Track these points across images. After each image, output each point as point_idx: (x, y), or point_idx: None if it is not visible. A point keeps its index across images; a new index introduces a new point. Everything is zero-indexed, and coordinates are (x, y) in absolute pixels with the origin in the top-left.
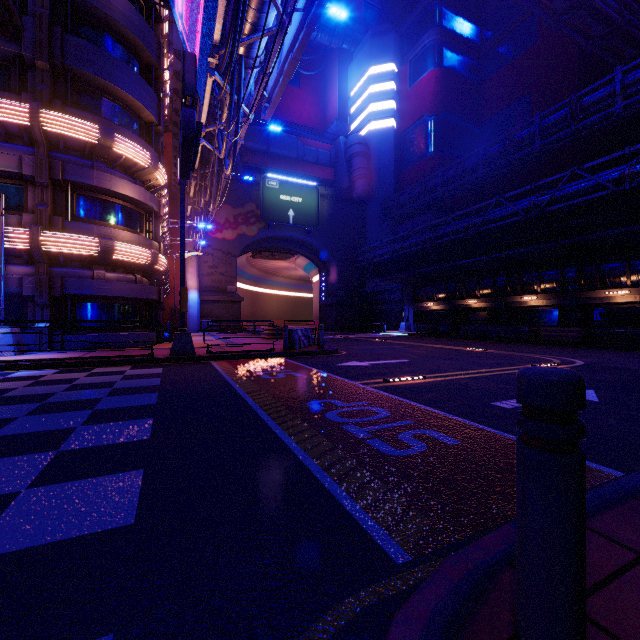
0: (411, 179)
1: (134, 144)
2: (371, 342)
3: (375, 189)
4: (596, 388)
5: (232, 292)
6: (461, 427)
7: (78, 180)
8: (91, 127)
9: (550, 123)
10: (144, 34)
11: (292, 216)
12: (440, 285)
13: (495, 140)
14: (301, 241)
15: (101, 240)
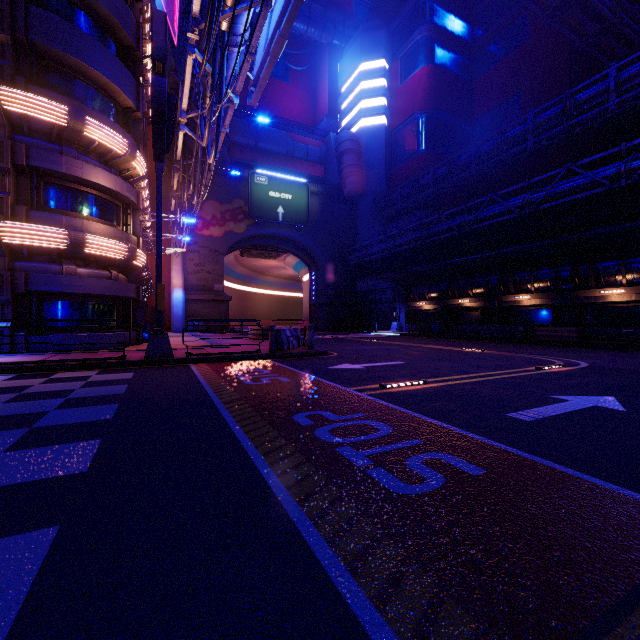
0: (402, 177)
1: (108, 129)
2: (363, 342)
3: (366, 187)
4: (615, 394)
5: (219, 291)
6: (481, 448)
7: (44, 166)
8: (59, 108)
9: (543, 120)
10: (120, 11)
11: (281, 213)
12: (432, 284)
13: (488, 137)
14: (291, 239)
15: (70, 232)
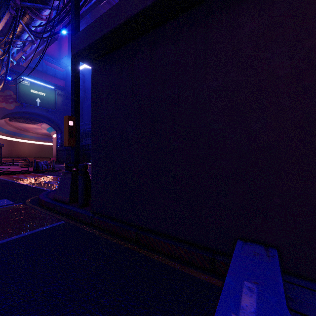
0: None
1: None
2: None
3: (88, 96)
4: None
5: None
6: None
7: None
8: None
9: None
10: None
11: (39, 102)
12: None
13: None
14: (45, 116)
15: None
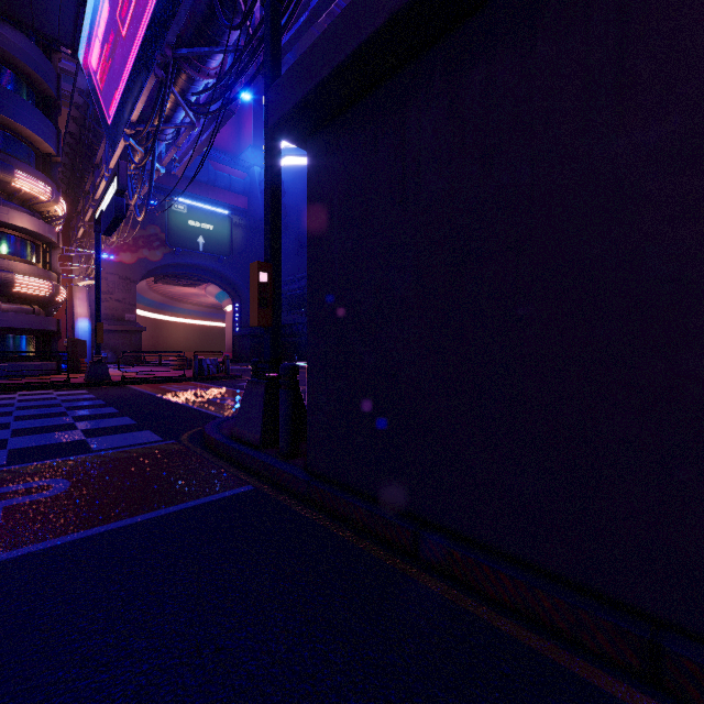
0: None
1: (35, 180)
2: None
3: (290, 223)
4: None
5: (131, 321)
6: None
7: None
8: None
9: None
10: (43, 68)
11: (202, 243)
12: None
13: None
14: (212, 269)
15: (1, 273)
